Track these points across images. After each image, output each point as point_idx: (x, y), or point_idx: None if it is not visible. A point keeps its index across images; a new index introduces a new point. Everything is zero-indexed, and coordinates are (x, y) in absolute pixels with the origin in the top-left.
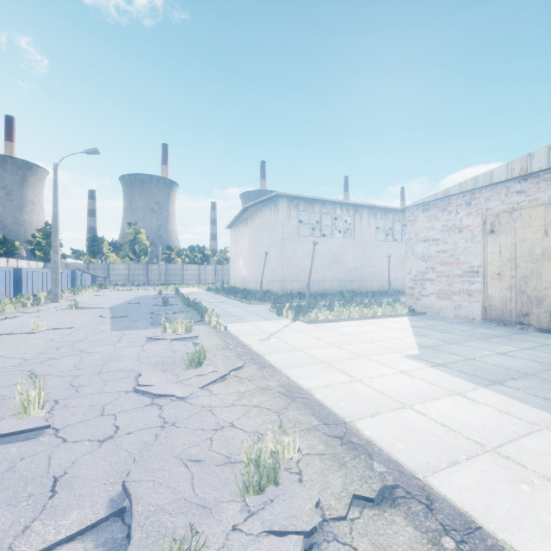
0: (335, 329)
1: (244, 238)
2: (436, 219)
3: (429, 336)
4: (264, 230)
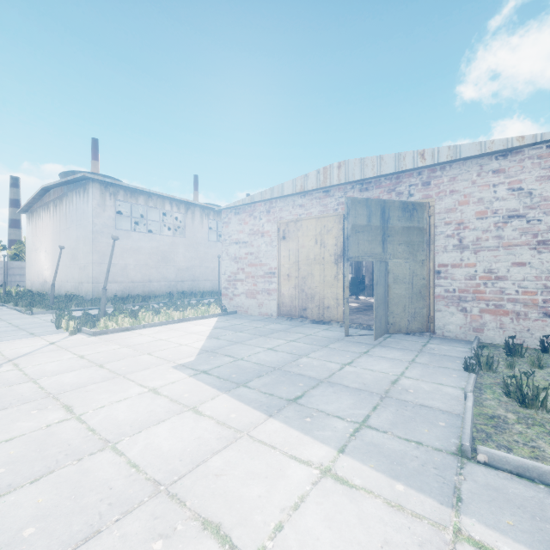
0: (121, 340)
1: (45, 228)
2: (245, 223)
3: (221, 337)
4: (71, 219)
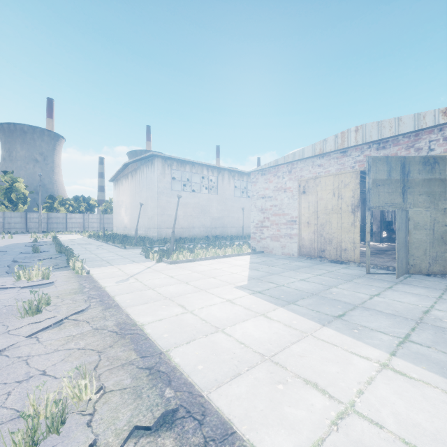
0: (190, 268)
1: (126, 191)
2: (270, 182)
3: (259, 269)
4: (143, 184)
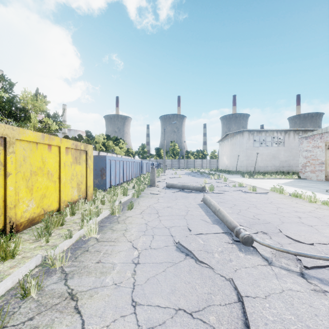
0: (261, 180)
1: (227, 147)
2: (310, 143)
3: (292, 182)
4: (237, 144)
